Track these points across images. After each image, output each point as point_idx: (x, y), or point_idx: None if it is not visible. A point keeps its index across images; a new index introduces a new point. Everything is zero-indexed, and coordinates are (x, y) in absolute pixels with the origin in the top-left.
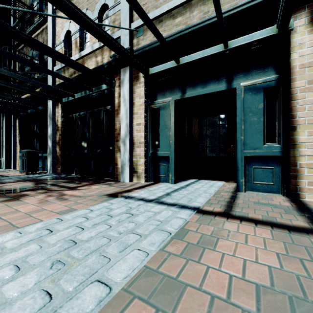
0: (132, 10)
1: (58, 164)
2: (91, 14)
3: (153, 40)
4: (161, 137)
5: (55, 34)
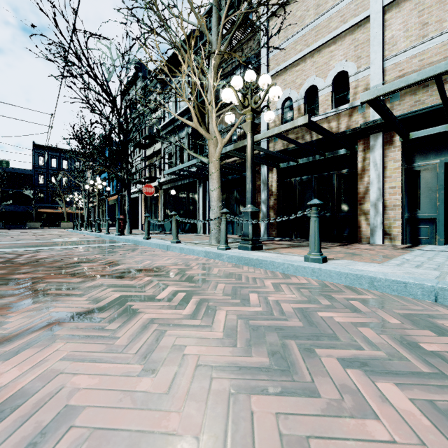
0: (383, 76)
1: (273, 228)
2: (321, 81)
3: (415, 105)
4: (422, 199)
5: (268, 101)
